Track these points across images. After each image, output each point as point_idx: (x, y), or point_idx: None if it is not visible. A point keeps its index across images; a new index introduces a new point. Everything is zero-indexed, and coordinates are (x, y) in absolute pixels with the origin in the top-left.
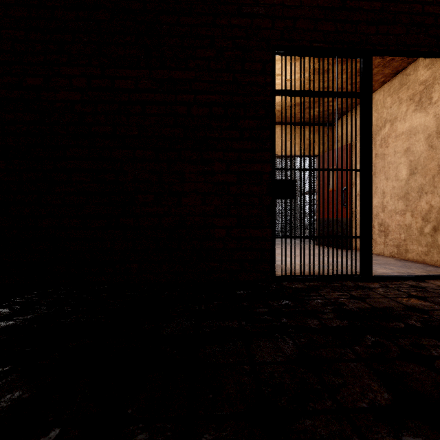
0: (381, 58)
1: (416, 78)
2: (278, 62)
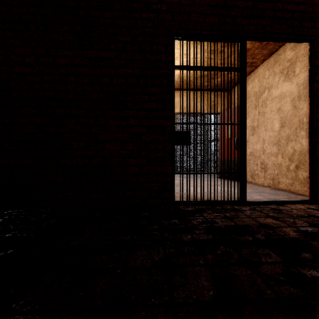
0: (259, 42)
1: (285, 57)
2: (184, 45)
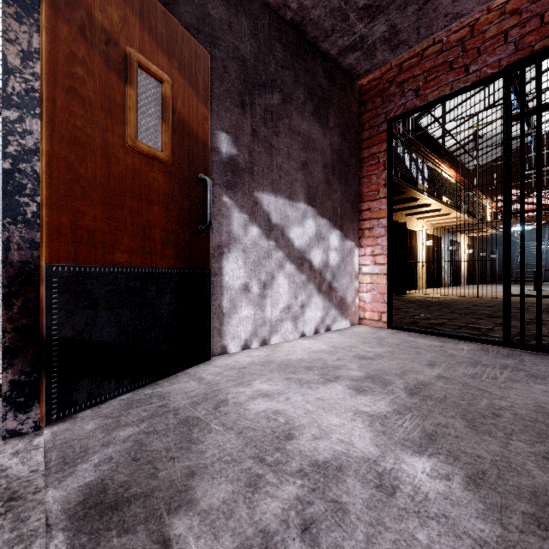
0: None
1: None
2: None
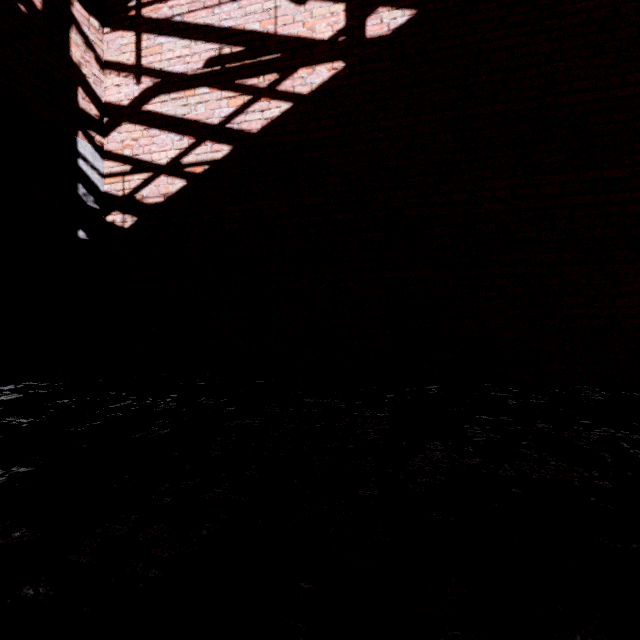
0: None
1: None
2: None
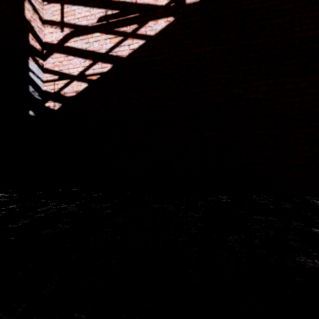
0: None
1: None
2: None
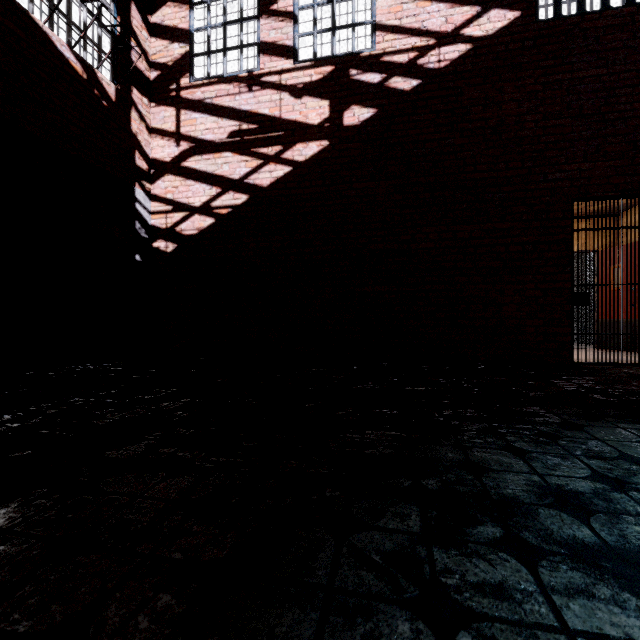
0: None
1: None
2: None
